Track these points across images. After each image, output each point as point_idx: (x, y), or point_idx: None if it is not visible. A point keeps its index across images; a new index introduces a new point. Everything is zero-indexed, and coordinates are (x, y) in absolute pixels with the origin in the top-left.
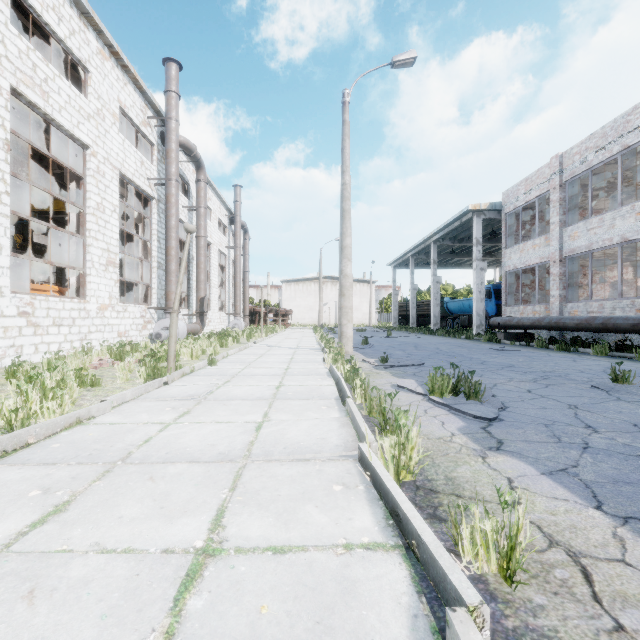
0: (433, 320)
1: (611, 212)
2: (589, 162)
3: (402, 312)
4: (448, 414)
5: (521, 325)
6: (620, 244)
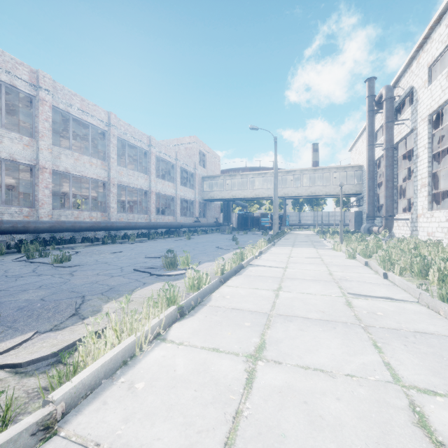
0: None
1: None
2: None
3: None
4: (203, 264)
5: None
6: None
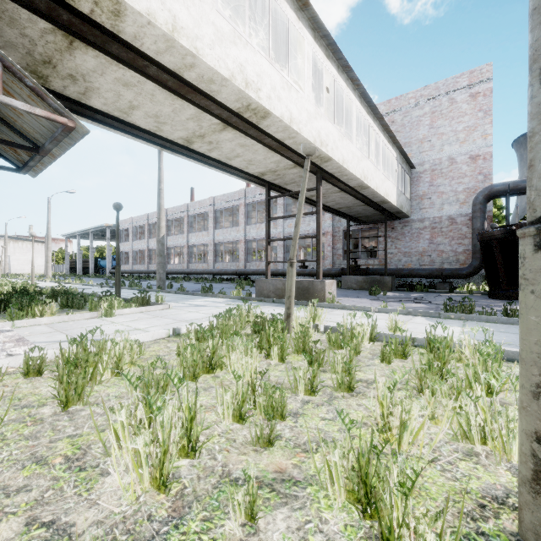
0: (91, 270)
1: (141, 240)
2: (138, 224)
3: (73, 265)
4: None
5: None
6: (143, 250)
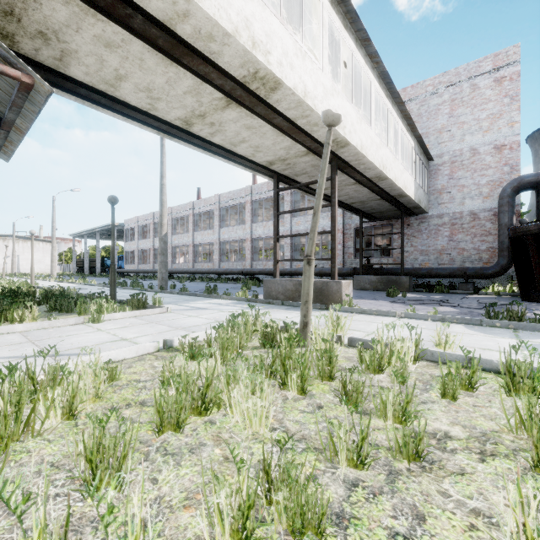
0: (97, 270)
1: (147, 240)
2: (143, 223)
3: (80, 265)
4: None
5: (124, 272)
6: (148, 249)
